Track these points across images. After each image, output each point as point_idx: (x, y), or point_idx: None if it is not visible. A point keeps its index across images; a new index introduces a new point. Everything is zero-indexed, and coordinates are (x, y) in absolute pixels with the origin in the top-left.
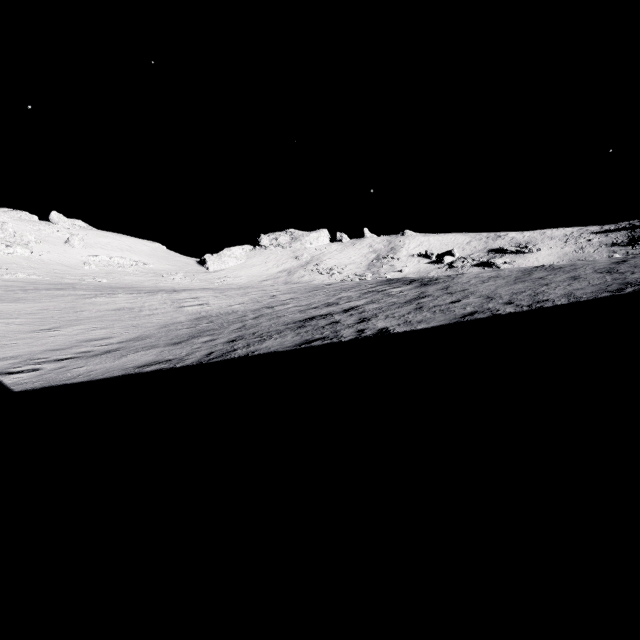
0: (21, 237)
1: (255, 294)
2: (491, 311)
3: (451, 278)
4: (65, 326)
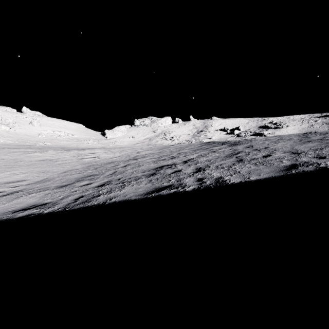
0: (5, 120)
1: (128, 151)
2: (312, 164)
3: (249, 140)
4: (0, 172)
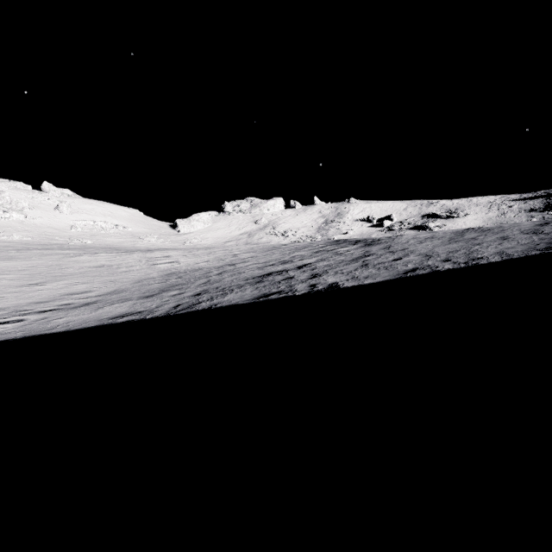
0: (17, 204)
1: (219, 253)
2: (431, 268)
3: (392, 239)
4: (50, 281)
